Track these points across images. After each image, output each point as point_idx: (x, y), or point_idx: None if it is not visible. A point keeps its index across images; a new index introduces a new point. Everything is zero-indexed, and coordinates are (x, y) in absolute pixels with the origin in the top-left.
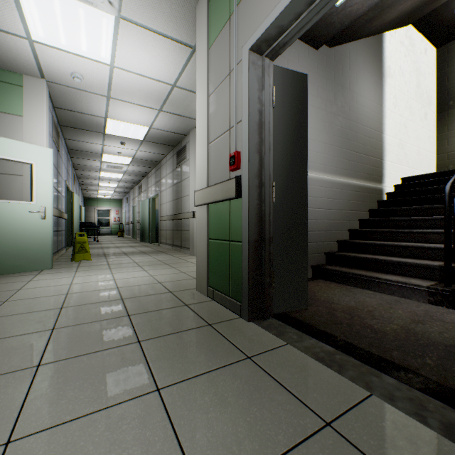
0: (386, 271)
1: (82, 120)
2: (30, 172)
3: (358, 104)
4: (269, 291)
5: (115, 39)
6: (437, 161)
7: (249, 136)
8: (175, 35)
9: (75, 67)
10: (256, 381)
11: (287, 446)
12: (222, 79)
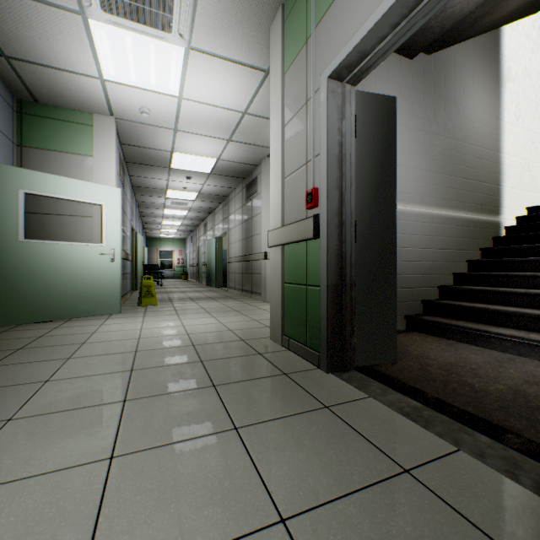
0: (499, 324)
1: (147, 155)
2: (99, 213)
3: (466, 119)
4: (351, 341)
5: (184, 70)
6: None
7: (328, 171)
8: (246, 60)
9: (143, 102)
10: (333, 428)
11: (362, 484)
12: (299, 108)
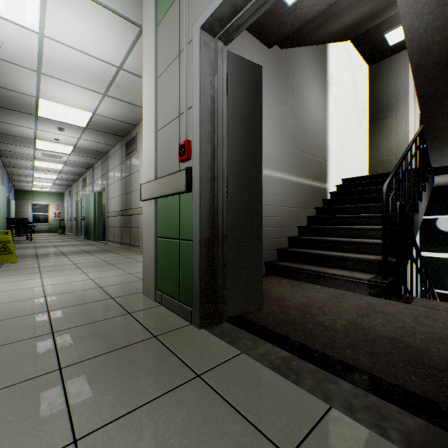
0: (332, 266)
1: (5, 97)
2: None
3: (306, 107)
4: (223, 293)
5: (44, 1)
6: (369, 166)
7: (201, 123)
8: (119, 8)
9: None
10: (206, 408)
11: None
12: (172, 60)
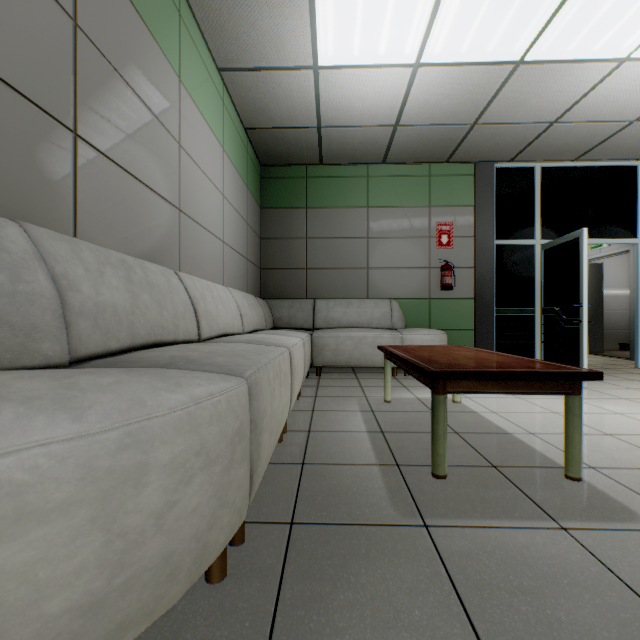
0: None
1: None
2: None
3: None
4: None
5: None
6: None
7: None
8: None
9: None
10: None
11: None
12: None
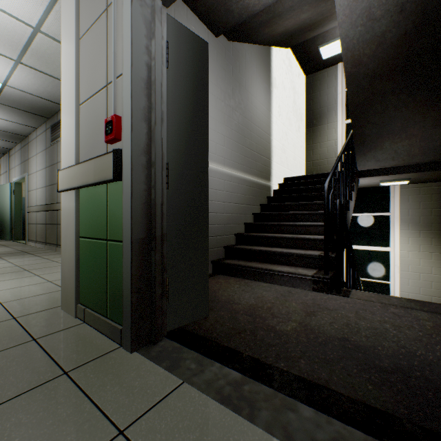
0: (278, 262)
1: None
2: None
3: (252, 104)
4: (162, 304)
5: None
6: (306, 167)
7: (133, 94)
8: None
9: None
10: None
11: None
12: (97, 15)
